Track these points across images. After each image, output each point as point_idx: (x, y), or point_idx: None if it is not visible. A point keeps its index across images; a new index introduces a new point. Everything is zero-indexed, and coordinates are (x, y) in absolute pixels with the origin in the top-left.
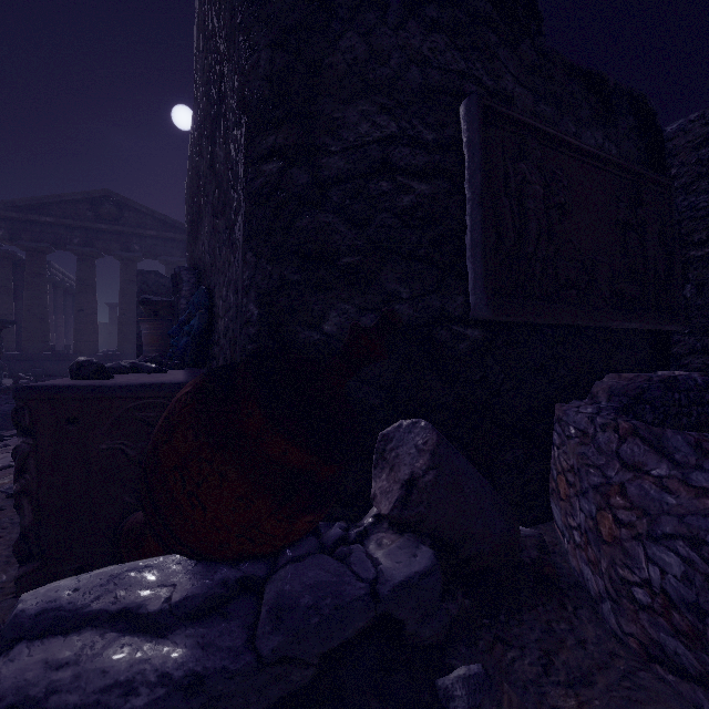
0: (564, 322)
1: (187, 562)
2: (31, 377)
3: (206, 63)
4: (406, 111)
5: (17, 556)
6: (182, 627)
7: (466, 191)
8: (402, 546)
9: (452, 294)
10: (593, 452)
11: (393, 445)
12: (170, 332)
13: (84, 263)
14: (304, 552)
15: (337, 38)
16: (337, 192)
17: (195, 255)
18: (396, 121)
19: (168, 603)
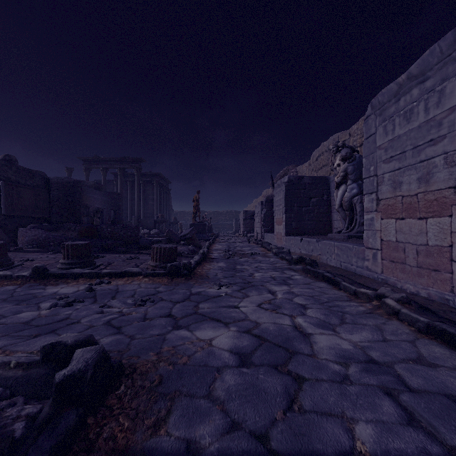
0: (21, 215)
1: None
2: None
3: None
4: None
5: None
6: None
7: (2, 195)
8: None
9: None
10: (23, 232)
11: None
12: None
13: None
14: None
15: None
16: None
17: None
18: None
19: None
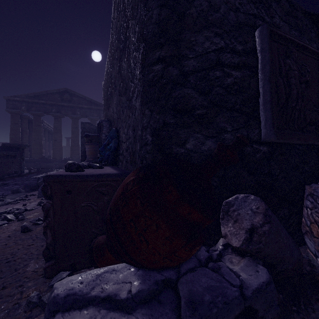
0: (309, 143)
1: (133, 268)
2: (35, 169)
3: (118, 24)
4: (228, 35)
5: (44, 257)
6: (139, 308)
7: (260, 75)
8: (248, 265)
9: (252, 128)
10: None
11: (235, 208)
12: (99, 149)
13: (57, 120)
14: (193, 265)
15: (193, 0)
16: (192, 77)
17: (108, 114)
18: (223, 40)
19: (130, 294)
